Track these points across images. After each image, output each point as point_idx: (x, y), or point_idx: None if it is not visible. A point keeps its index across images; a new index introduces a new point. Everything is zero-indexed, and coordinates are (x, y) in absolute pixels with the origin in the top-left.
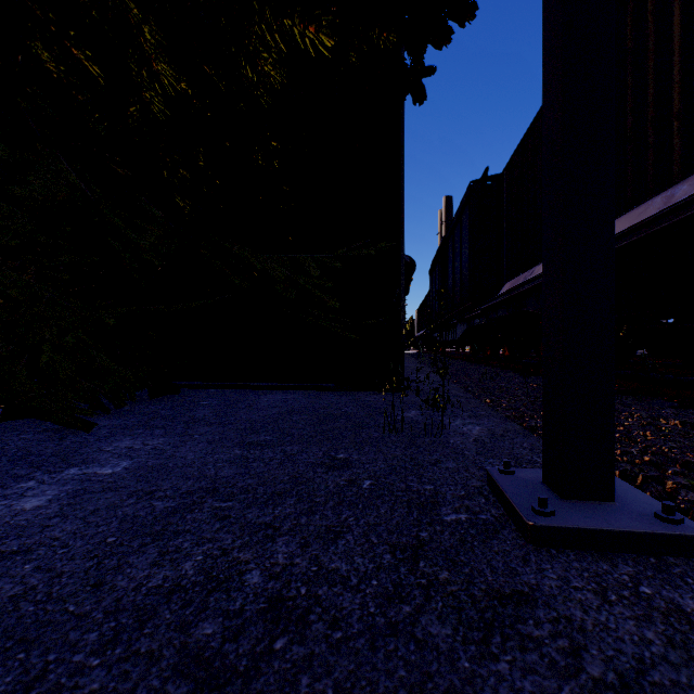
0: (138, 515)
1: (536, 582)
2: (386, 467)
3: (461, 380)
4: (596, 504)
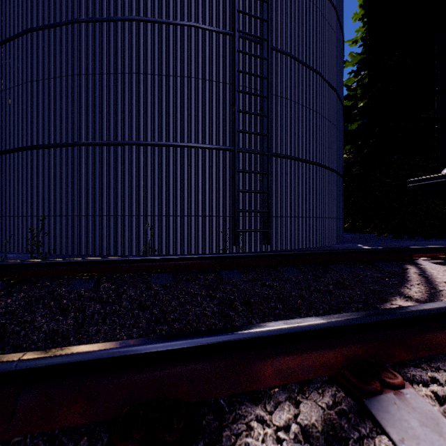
0: None
1: None
2: None
3: None
4: None
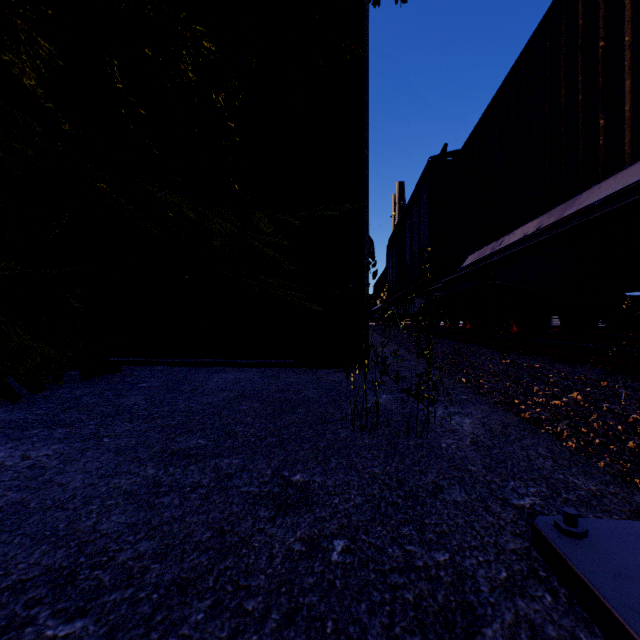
0: None
1: None
2: (365, 504)
3: None
4: None
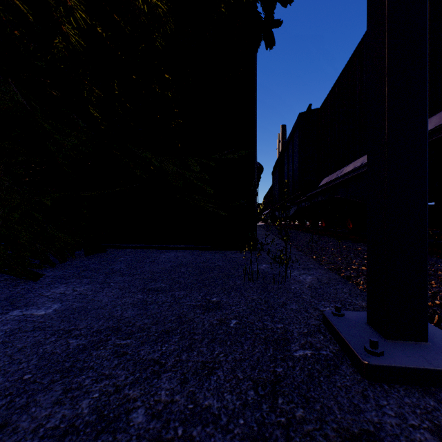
0: (54, 352)
1: (378, 420)
2: (247, 309)
3: (294, 242)
4: (414, 344)
